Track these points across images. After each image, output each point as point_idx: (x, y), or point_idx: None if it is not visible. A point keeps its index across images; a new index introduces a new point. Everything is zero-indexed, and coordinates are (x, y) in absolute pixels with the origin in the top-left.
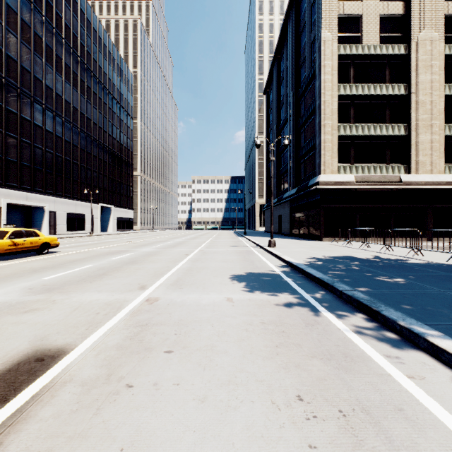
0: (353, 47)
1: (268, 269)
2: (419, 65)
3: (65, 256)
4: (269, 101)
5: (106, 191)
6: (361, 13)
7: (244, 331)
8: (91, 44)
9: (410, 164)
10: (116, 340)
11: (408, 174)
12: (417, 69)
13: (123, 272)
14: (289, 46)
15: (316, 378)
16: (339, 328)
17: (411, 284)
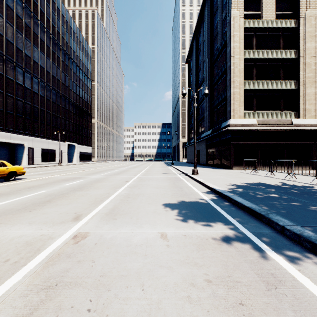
0: (255, 22)
1: (196, 195)
2: (306, 35)
3: (27, 182)
4: (190, 67)
5: (72, 133)
6: None
7: (186, 302)
8: (60, 25)
9: (299, 111)
10: None
11: (298, 119)
12: (304, 38)
13: (67, 199)
14: (205, 25)
15: None
16: (315, 295)
17: None
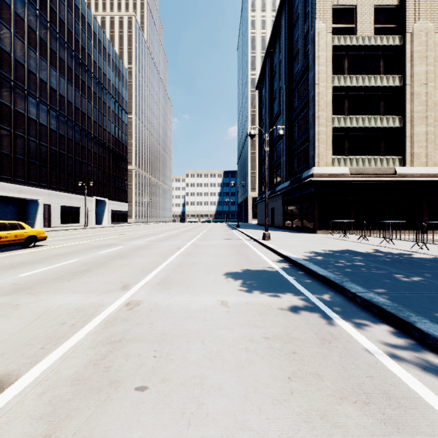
0: (347, 38)
1: (265, 264)
2: (414, 56)
3: (51, 249)
4: (261, 95)
5: (101, 185)
6: (355, 3)
7: (244, 352)
8: (86, 39)
9: (405, 156)
10: (75, 367)
11: (403, 166)
12: (411, 60)
13: (108, 269)
14: (281, 39)
15: None
16: (364, 347)
17: (431, 283)
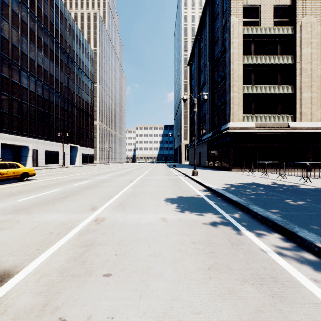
0: (254, 29)
1: (193, 193)
2: (302, 42)
3: (39, 182)
4: (191, 70)
5: (74, 135)
6: (259, 3)
7: (177, 251)
8: (63, 29)
9: (296, 115)
10: (61, 262)
11: (294, 122)
12: (300, 45)
13: (81, 196)
14: (206, 29)
15: (253, 310)
16: (261, 248)
17: (311, 206)
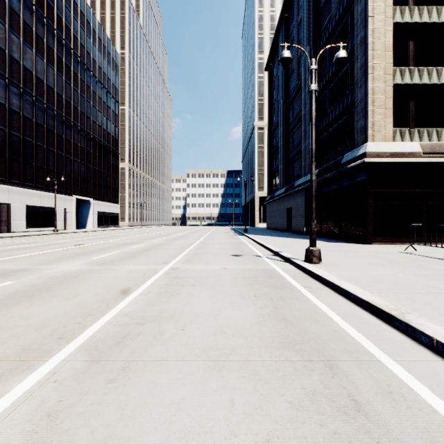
0: None
1: None
2: None
3: None
4: (272, 77)
5: (84, 182)
6: None
7: None
8: (63, 7)
9: None
10: None
11: None
12: None
13: None
14: None
15: None
16: None
17: None
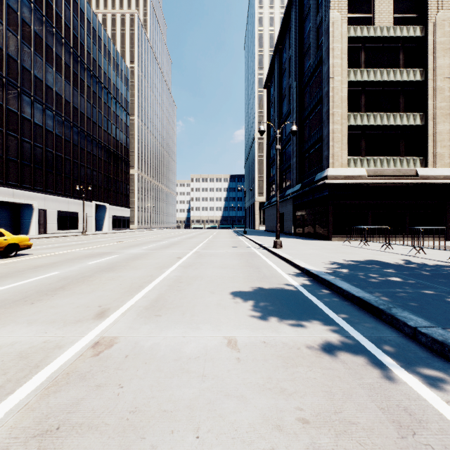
0: (364, 29)
1: (280, 279)
2: (436, 48)
3: (34, 259)
4: (270, 95)
5: (101, 189)
6: None
7: None
8: (85, 35)
9: (427, 157)
10: None
11: (425, 168)
12: (434, 52)
13: (89, 285)
14: (292, 34)
15: None
16: None
17: None
